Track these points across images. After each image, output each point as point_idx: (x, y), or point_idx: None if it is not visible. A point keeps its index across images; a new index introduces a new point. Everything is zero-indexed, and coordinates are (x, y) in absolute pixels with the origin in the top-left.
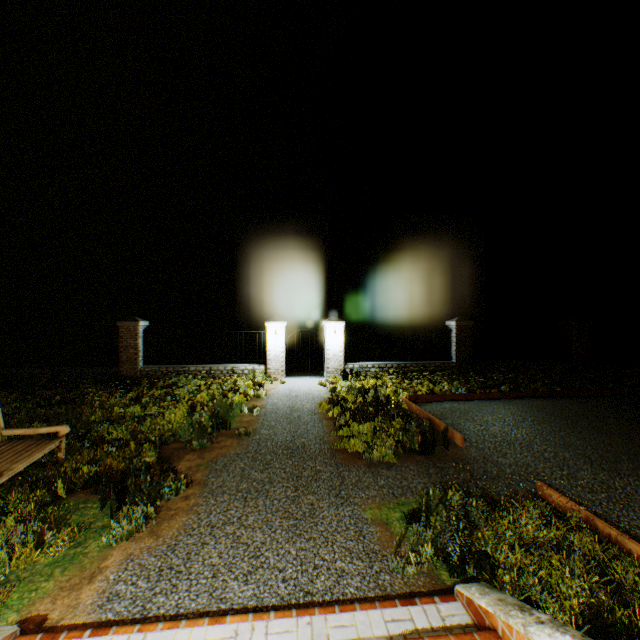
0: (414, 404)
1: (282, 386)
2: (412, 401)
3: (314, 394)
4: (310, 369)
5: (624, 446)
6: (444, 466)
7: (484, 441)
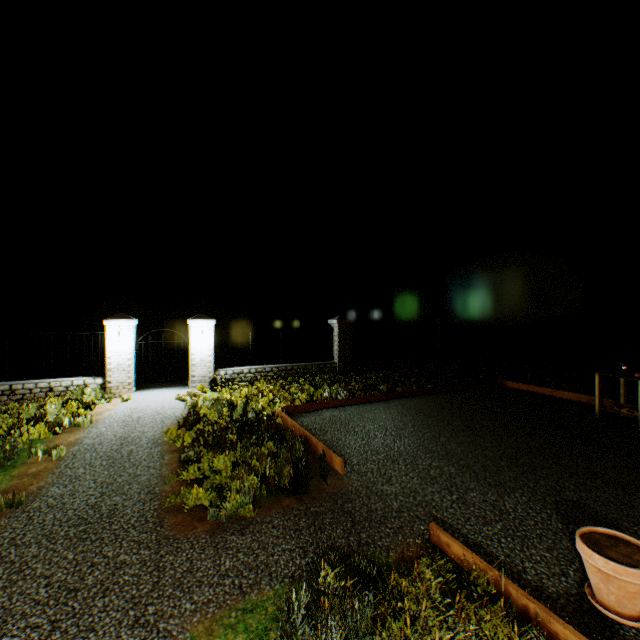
0: (290, 418)
1: (123, 405)
2: (289, 413)
3: (166, 414)
4: (174, 378)
5: (499, 448)
6: (320, 511)
7: (367, 461)
